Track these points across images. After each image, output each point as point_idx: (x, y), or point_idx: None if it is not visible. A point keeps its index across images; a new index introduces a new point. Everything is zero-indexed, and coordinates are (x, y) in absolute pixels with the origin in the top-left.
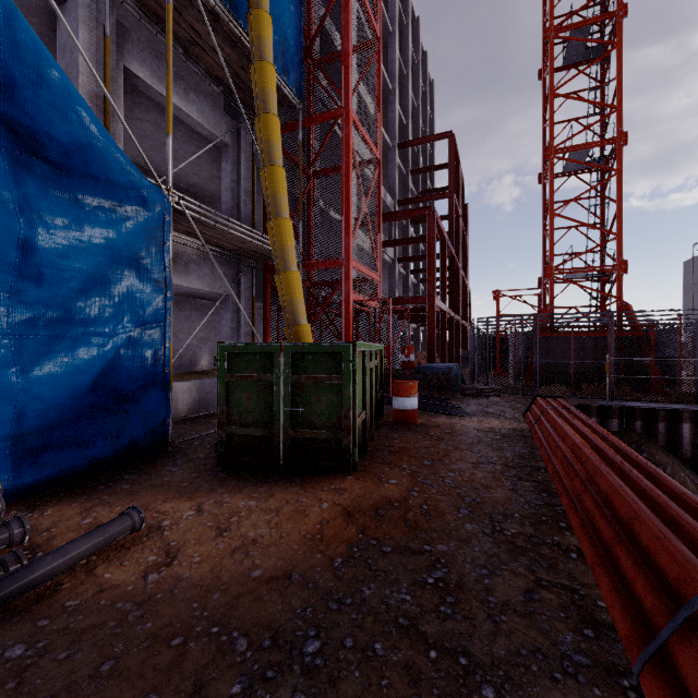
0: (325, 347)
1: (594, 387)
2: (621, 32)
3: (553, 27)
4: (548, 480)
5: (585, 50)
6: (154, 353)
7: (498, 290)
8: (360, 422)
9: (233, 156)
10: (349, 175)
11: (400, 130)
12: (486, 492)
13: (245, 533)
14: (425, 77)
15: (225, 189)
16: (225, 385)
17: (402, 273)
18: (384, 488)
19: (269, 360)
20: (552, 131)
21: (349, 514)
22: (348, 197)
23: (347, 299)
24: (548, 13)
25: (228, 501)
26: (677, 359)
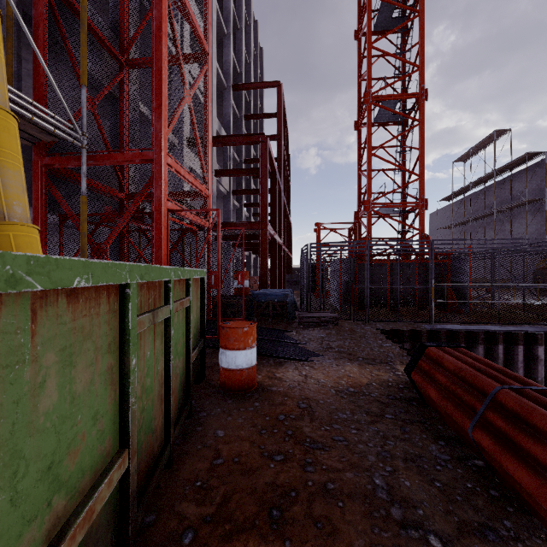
0: None
1: (411, 309)
2: (423, 2)
3: None
4: None
5: (391, 19)
6: None
7: (320, 223)
8: None
9: None
10: (161, 35)
11: (235, 78)
12: None
13: None
14: (256, 42)
15: None
16: None
17: (237, 205)
18: None
19: None
20: (370, 79)
21: None
22: (160, 66)
23: (158, 206)
24: None
25: None
26: (490, 284)
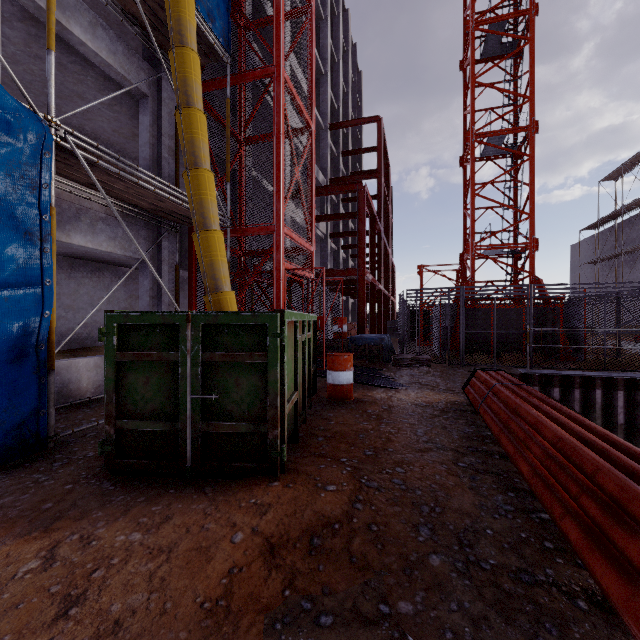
0: (245, 317)
1: (513, 356)
2: (533, 28)
3: (474, 19)
4: (506, 470)
5: (500, 45)
6: (24, 325)
7: (422, 265)
8: (290, 408)
9: (153, 109)
10: (281, 136)
11: (332, 113)
12: (446, 496)
13: (107, 607)
14: (355, 68)
15: (143, 144)
16: (114, 366)
17: (334, 248)
18: (320, 499)
19: (174, 333)
20: (473, 116)
21: (273, 549)
22: (280, 160)
23: (278, 267)
24: (468, 7)
25: (101, 534)
26: (590, 329)
